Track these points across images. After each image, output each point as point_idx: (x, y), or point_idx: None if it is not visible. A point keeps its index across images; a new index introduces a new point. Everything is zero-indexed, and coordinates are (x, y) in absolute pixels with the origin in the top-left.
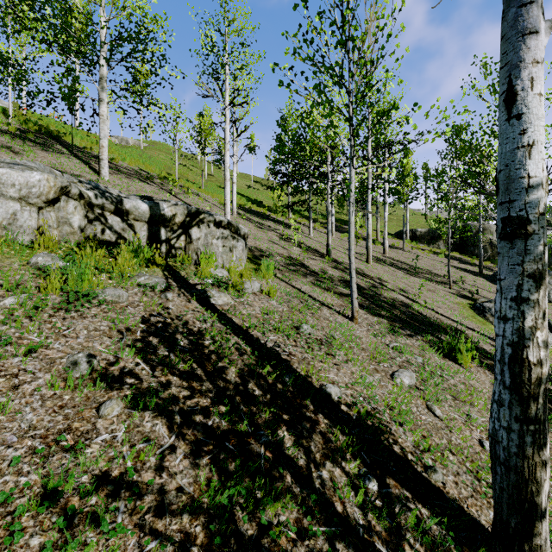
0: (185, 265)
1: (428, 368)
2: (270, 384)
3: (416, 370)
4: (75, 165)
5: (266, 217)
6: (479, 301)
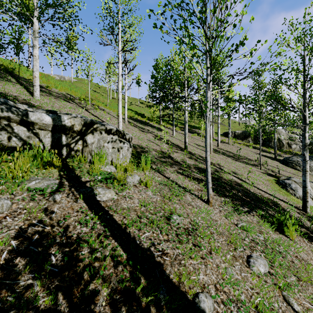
0: (81, 163)
1: (269, 245)
2: (143, 308)
3: (262, 249)
4: (16, 89)
5: (146, 124)
6: (281, 178)
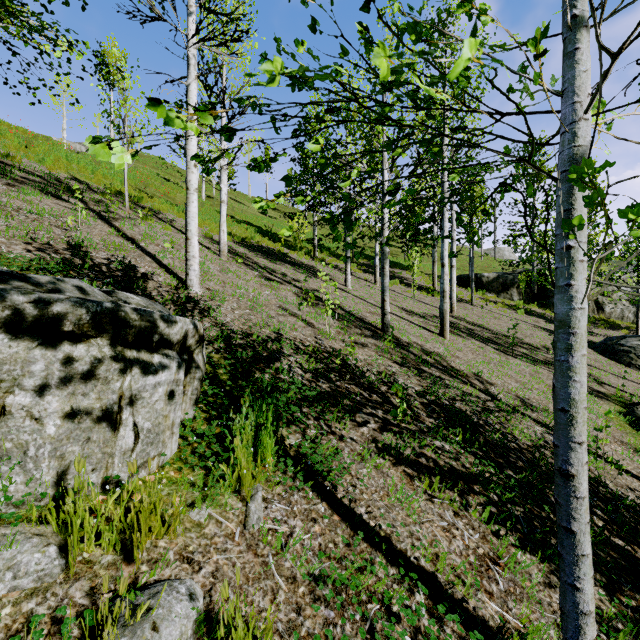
0: None
1: None
2: None
3: None
4: None
5: (281, 258)
6: None
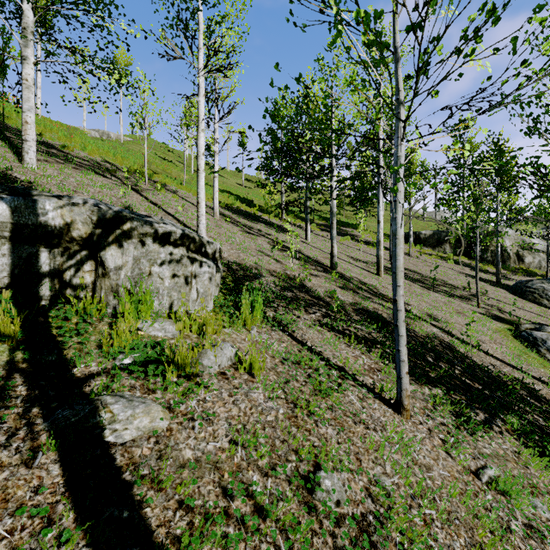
0: (87, 320)
1: None
2: None
3: None
4: None
5: (257, 219)
6: (524, 327)
